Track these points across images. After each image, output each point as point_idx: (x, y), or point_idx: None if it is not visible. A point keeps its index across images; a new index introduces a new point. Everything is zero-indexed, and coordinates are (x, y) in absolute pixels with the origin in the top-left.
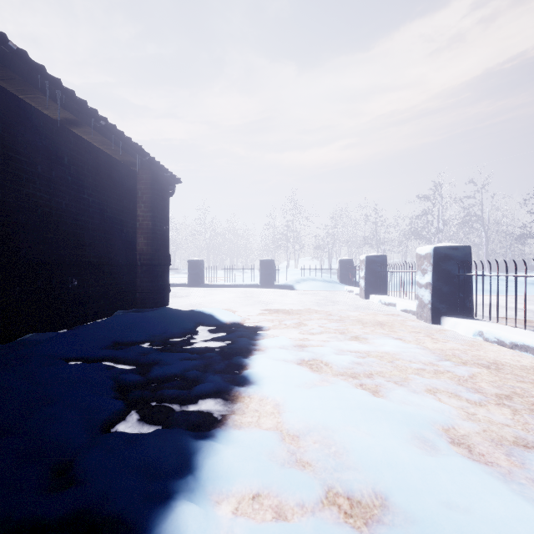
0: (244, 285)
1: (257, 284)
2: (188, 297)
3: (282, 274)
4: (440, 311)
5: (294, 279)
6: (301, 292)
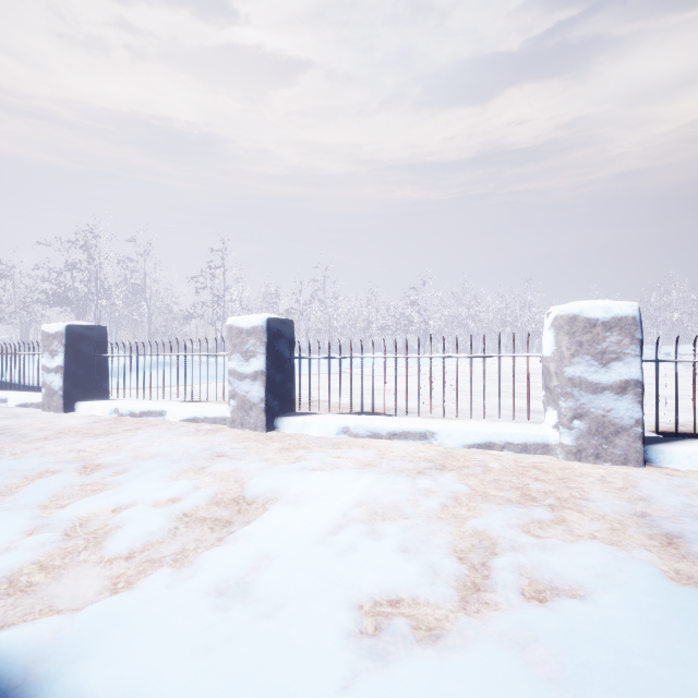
0: None
1: None
2: None
3: None
4: (274, 411)
5: None
6: None
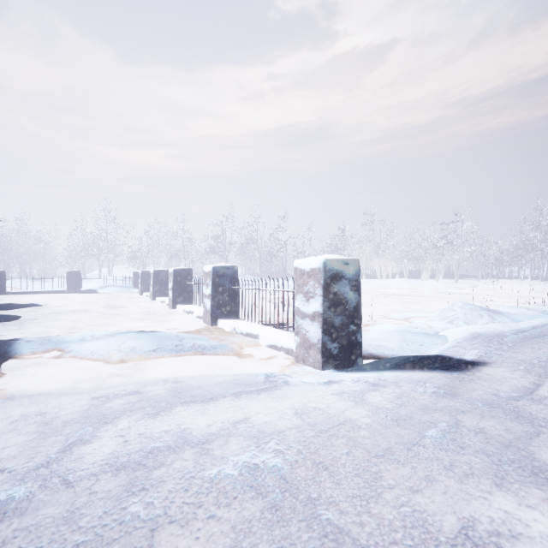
0: (51, 292)
1: (64, 290)
2: (0, 300)
3: (89, 282)
4: (156, 295)
5: (99, 285)
6: (102, 294)
